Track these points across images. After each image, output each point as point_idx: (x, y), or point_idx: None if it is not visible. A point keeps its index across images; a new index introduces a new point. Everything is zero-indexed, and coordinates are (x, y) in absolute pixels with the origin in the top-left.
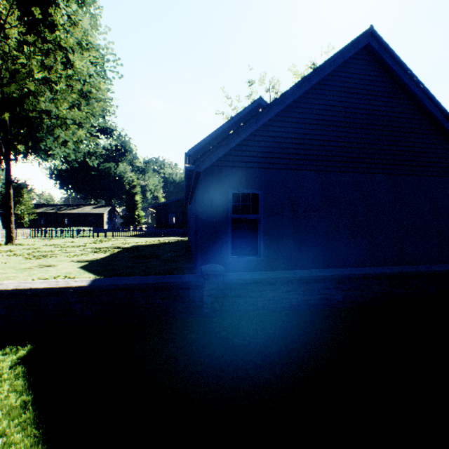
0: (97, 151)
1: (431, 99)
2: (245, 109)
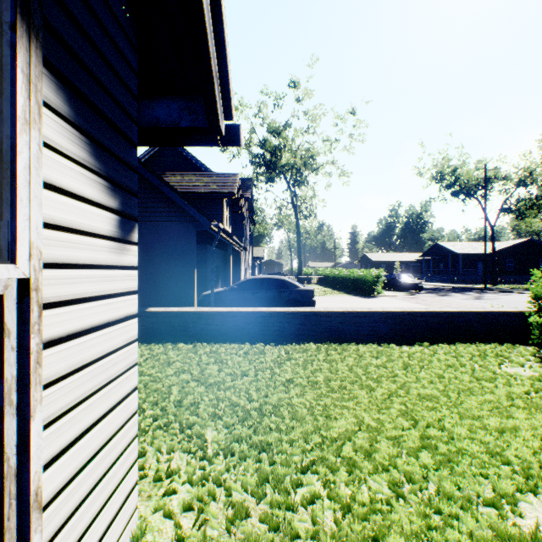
0: None
1: None
2: (150, 148)
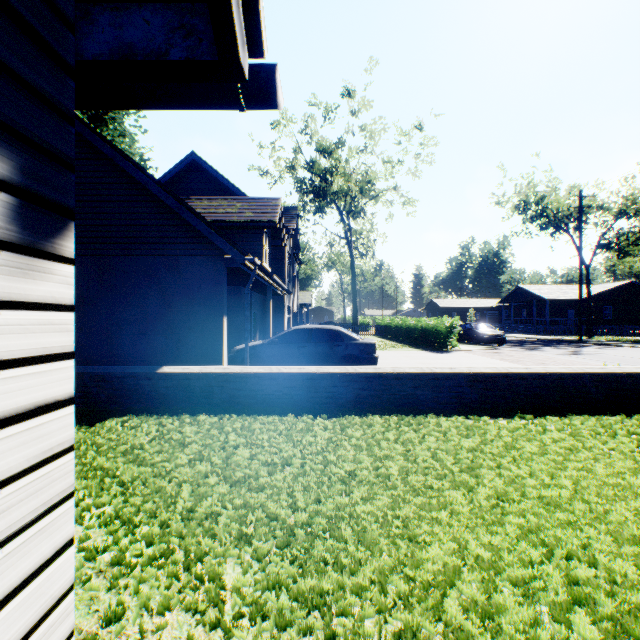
0: None
1: (125, 159)
2: (172, 169)
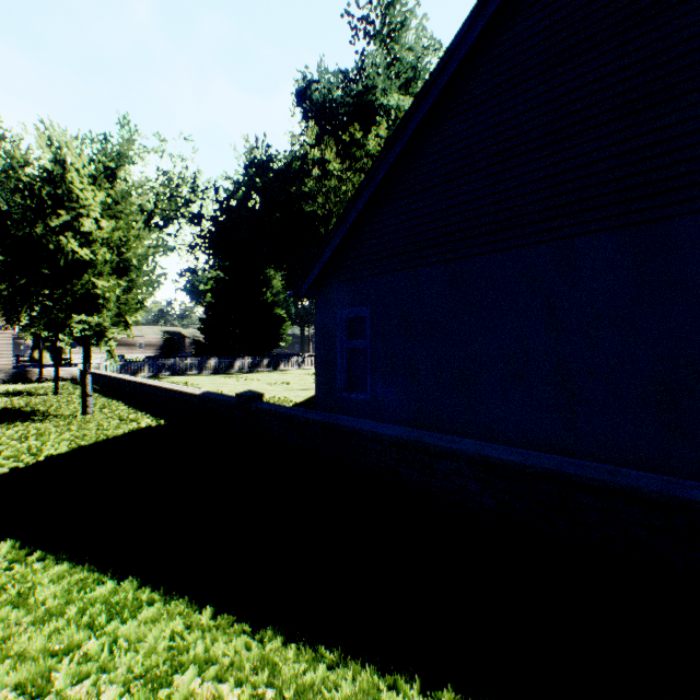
0: None
1: None
2: None
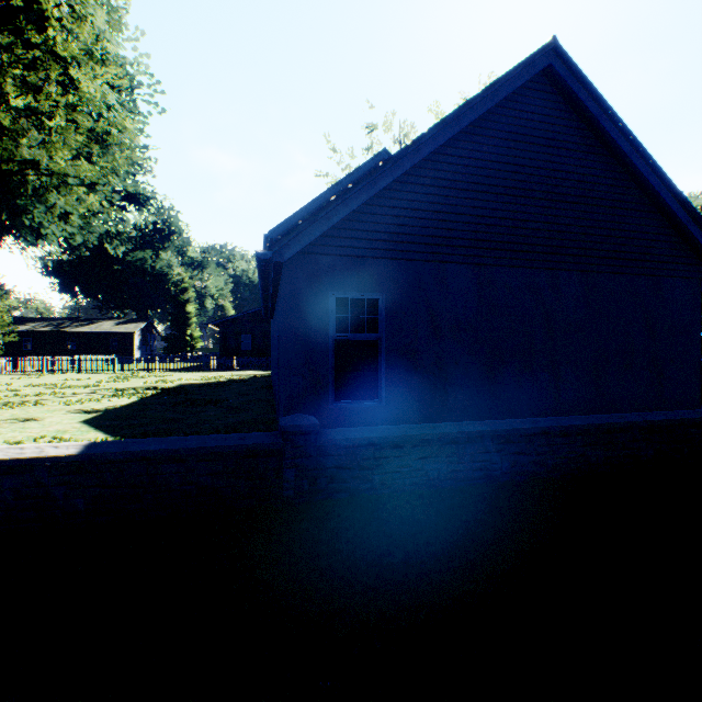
0: (122, 231)
1: (644, 157)
2: (360, 167)
